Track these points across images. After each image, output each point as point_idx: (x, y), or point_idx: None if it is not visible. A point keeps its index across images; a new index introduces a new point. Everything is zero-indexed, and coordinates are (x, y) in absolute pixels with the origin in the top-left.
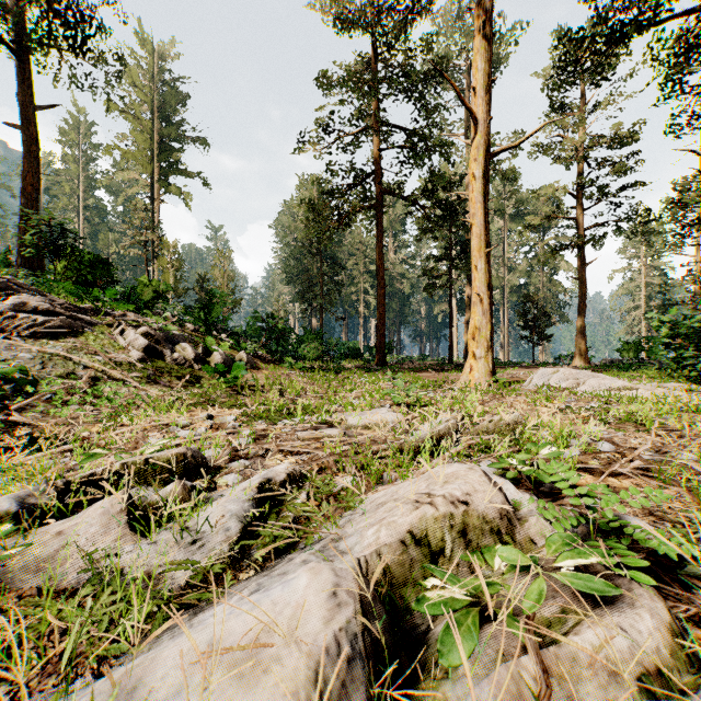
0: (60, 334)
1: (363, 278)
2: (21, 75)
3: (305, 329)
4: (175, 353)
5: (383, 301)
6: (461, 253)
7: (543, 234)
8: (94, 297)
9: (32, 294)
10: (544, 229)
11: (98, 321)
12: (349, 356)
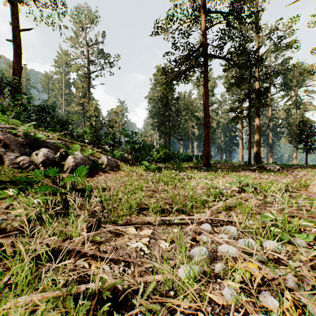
0: None
1: (191, 120)
2: (11, 12)
3: (159, 144)
4: (23, 156)
5: (208, 125)
6: (257, 95)
7: (296, 91)
8: None
9: None
10: (297, 88)
11: None
12: (185, 160)
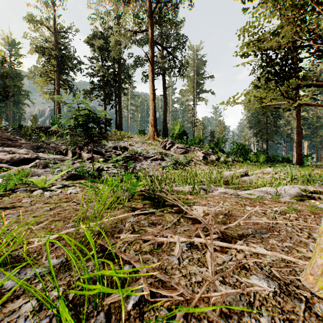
0: (185, 153)
1: (295, 121)
2: (163, 80)
3: (257, 149)
4: (210, 158)
5: (300, 134)
6: None
7: None
8: (188, 143)
9: (176, 144)
10: None
11: (190, 150)
12: (282, 162)
